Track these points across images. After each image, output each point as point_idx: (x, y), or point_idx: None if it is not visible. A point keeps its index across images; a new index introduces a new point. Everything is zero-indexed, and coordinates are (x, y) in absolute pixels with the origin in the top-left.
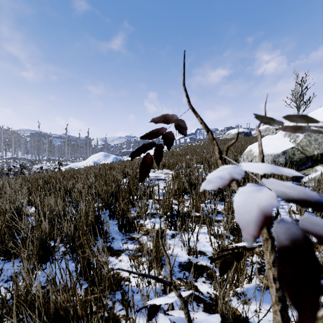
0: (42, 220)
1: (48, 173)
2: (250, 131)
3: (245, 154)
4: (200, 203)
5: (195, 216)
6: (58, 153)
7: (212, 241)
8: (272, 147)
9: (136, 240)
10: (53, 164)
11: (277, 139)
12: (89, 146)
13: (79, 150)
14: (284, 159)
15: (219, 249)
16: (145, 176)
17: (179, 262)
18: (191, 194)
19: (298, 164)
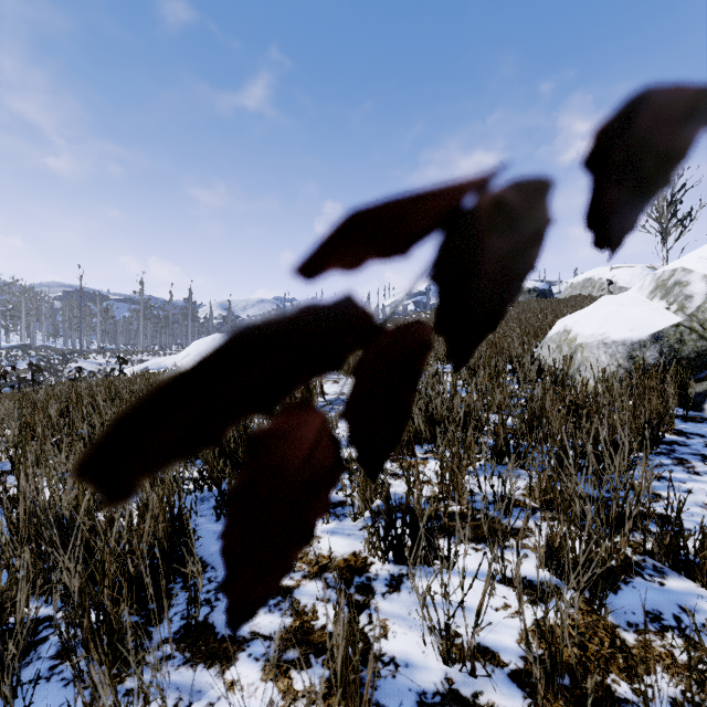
0: (3, 544)
1: (74, 389)
2: (549, 288)
3: (553, 340)
4: (462, 478)
5: (450, 515)
6: (123, 336)
7: (512, 607)
8: (625, 324)
9: (285, 598)
10: (112, 360)
11: (634, 304)
12: (192, 320)
13: (172, 329)
14: (657, 354)
15: (550, 656)
16: (280, 573)
17: (420, 694)
18: (431, 444)
19: (692, 365)
